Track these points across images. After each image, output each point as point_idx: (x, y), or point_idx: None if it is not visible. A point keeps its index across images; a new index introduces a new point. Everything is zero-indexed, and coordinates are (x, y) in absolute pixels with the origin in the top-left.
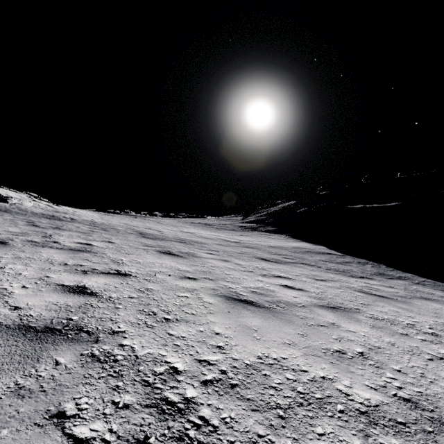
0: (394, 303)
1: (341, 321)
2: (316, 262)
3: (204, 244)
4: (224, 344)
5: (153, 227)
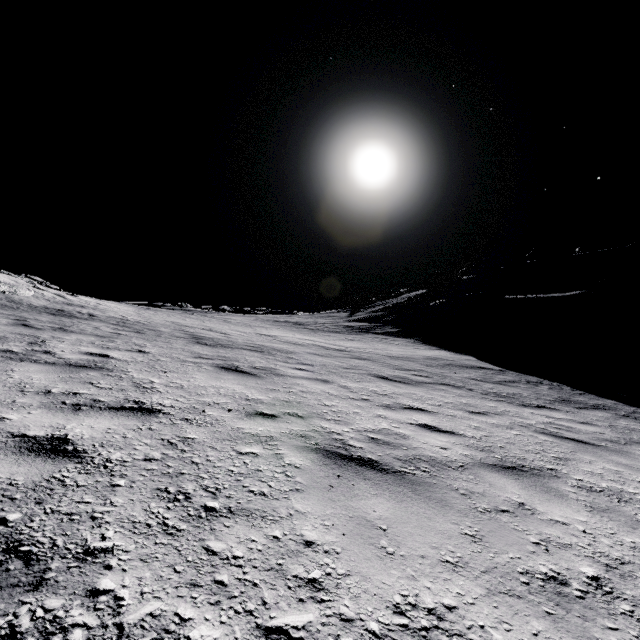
0: (605, 455)
1: (534, 498)
2: (464, 382)
3: (291, 354)
4: (322, 573)
5: (216, 328)
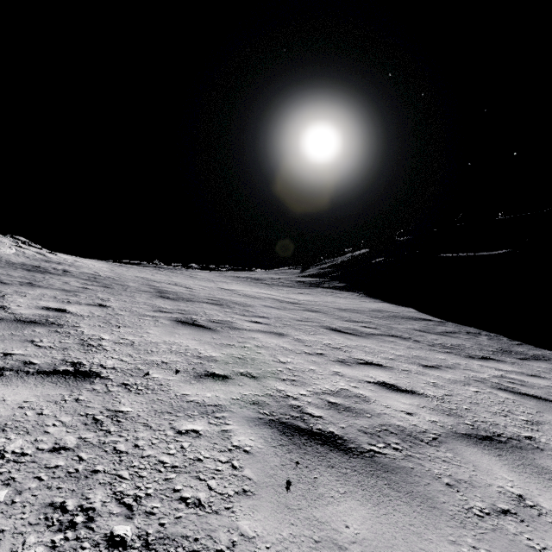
0: None
1: (531, 486)
2: (410, 333)
3: (248, 307)
4: None
5: (181, 283)
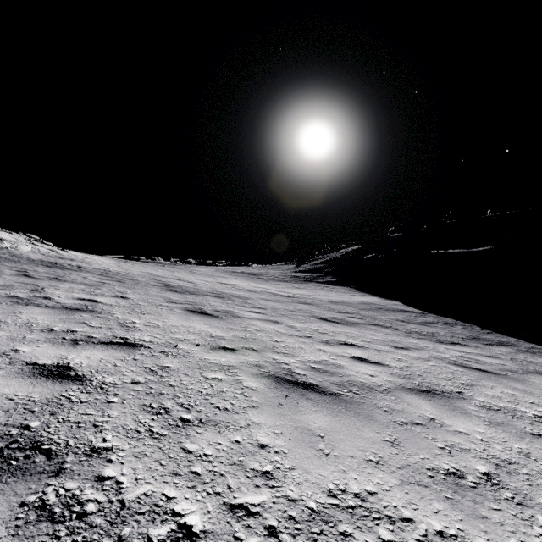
0: (505, 382)
1: (443, 415)
2: (391, 323)
3: (247, 299)
4: (273, 467)
5: (184, 278)
